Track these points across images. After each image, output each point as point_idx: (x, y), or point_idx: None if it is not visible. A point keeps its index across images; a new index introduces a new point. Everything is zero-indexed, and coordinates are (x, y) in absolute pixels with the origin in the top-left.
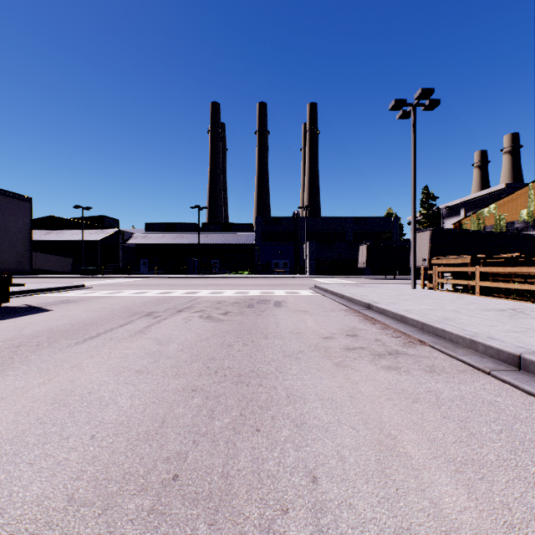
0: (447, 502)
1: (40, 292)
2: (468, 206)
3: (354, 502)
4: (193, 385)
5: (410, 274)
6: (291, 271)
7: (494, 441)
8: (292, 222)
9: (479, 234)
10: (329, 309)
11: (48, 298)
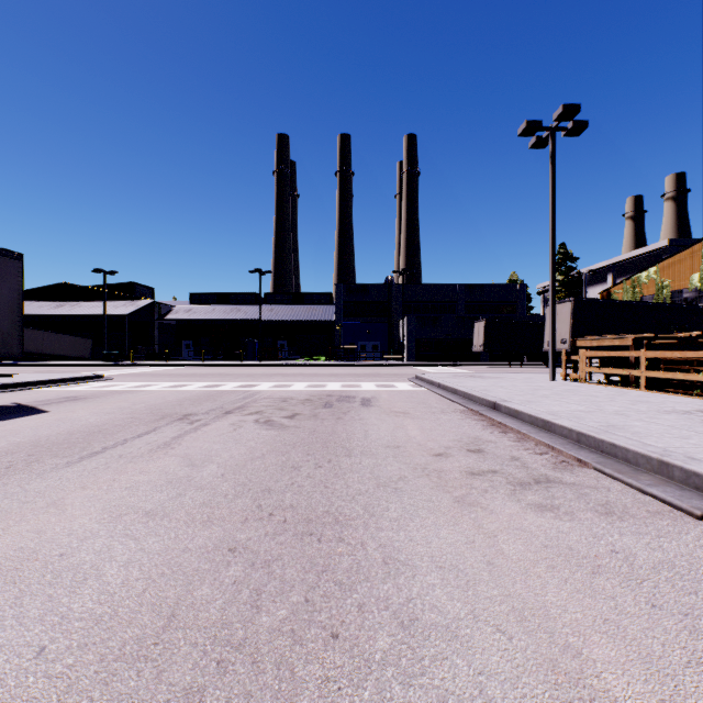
0: None
1: (40, 385)
2: (618, 270)
3: None
4: (232, 540)
5: (541, 360)
6: (383, 356)
7: None
8: (385, 291)
9: (638, 306)
10: (438, 410)
11: (48, 394)
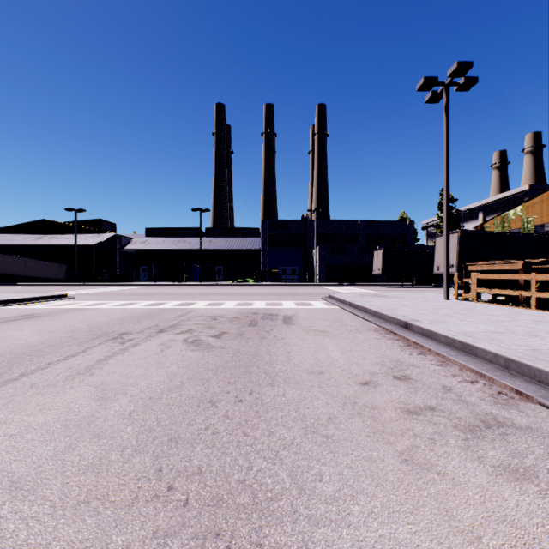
0: None
1: (8, 303)
2: (487, 210)
3: None
4: None
5: (428, 282)
6: (300, 278)
7: None
8: (301, 226)
9: (514, 237)
10: (354, 328)
11: (10, 312)
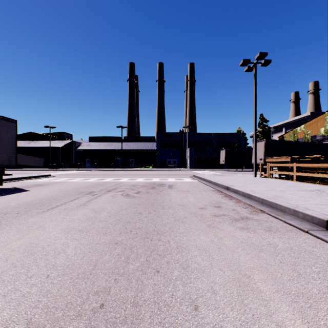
0: (288, 325)
1: (23, 179)
2: (287, 126)
3: (224, 325)
4: (116, 240)
5: (251, 168)
6: (178, 166)
7: (315, 279)
8: (179, 136)
9: (295, 143)
10: (203, 190)
11: (27, 183)
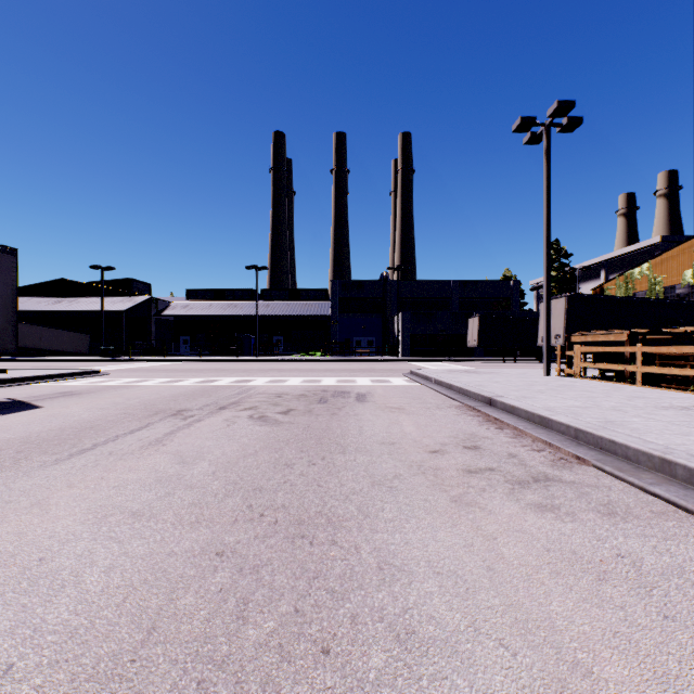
0: None
1: (36, 380)
2: (611, 267)
3: None
4: (220, 543)
5: (535, 356)
6: (378, 351)
7: None
8: (380, 287)
9: (632, 302)
10: (434, 406)
11: (43, 389)
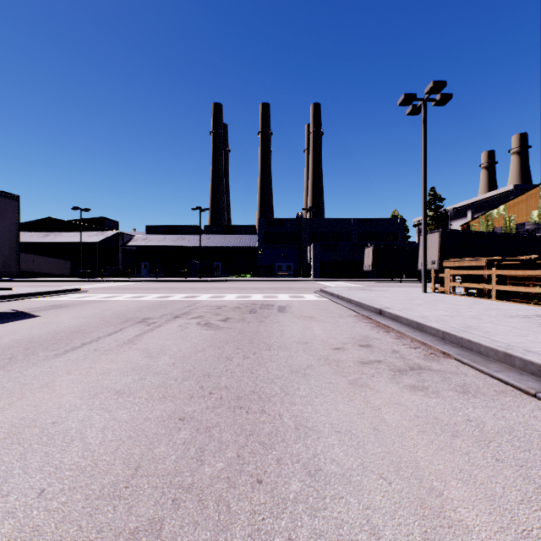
0: None
1: (32, 296)
2: (475, 208)
3: None
4: (181, 412)
5: (416, 277)
6: (294, 274)
7: None
8: (296, 224)
9: (490, 236)
10: (337, 315)
11: (38, 303)
